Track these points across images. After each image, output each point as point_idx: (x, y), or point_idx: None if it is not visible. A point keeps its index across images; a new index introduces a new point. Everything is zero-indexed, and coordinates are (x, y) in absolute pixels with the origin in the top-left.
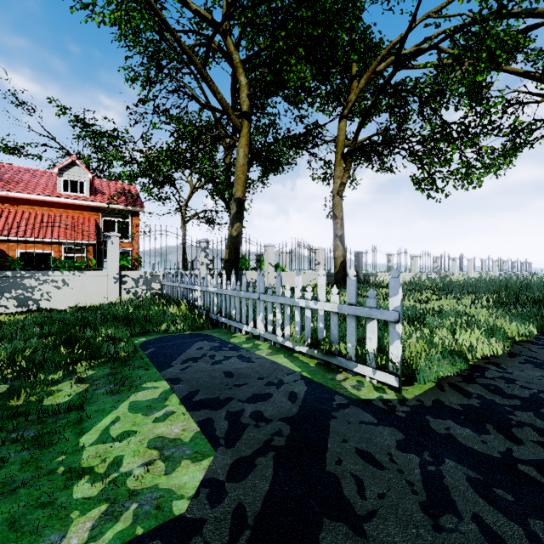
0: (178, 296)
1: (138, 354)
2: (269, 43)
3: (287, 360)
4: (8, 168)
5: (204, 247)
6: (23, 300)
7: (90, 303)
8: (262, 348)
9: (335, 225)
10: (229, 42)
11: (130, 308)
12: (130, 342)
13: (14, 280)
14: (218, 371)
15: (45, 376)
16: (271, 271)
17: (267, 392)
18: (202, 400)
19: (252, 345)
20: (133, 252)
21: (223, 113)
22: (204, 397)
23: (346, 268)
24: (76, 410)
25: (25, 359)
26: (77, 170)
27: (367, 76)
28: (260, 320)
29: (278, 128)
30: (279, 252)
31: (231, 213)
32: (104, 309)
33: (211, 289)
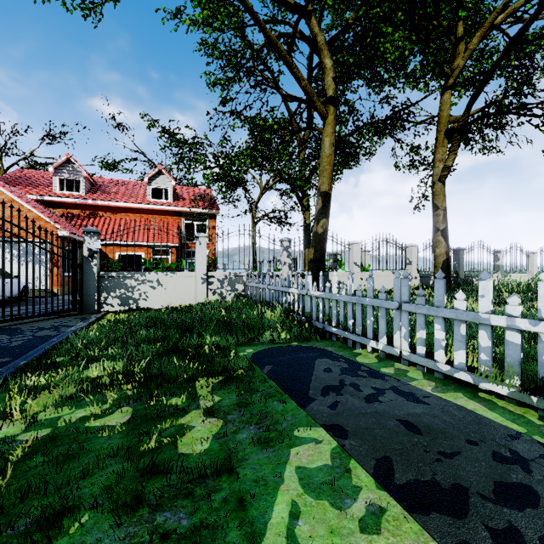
0: (267, 298)
1: (256, 372)
2: (356, 17)
3: (480, 406)
4: (109, 181)
5: (286, 246)
6: (125, 299)
7: (180, 303)
8: (414, 376)
9: (435, 217)
10: (314, 23)
11: (221, 311)
12: (238, 354)
13: (118, 280)
14: (389, 418)
15: (166, 399)
16: (356, 272)
17: (516, 480)
18: (413, 485)
19: (394, 370)
20: (210, 253)
21: (306, 102)
22: (410, 477)
23: (450, 267)
24: (226, 475)
25: (141, 371)
26: (163, 178)
27: (482, 33)
28: (401, 336)
29: (361, 114)
30: (364, 251)
31: (316, 209)
32: (195, 311)
33: (314, 293)
